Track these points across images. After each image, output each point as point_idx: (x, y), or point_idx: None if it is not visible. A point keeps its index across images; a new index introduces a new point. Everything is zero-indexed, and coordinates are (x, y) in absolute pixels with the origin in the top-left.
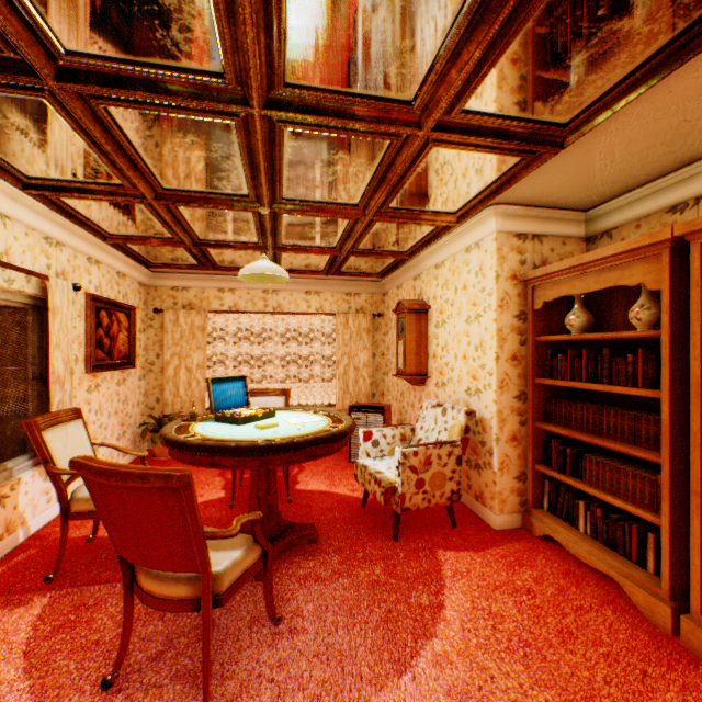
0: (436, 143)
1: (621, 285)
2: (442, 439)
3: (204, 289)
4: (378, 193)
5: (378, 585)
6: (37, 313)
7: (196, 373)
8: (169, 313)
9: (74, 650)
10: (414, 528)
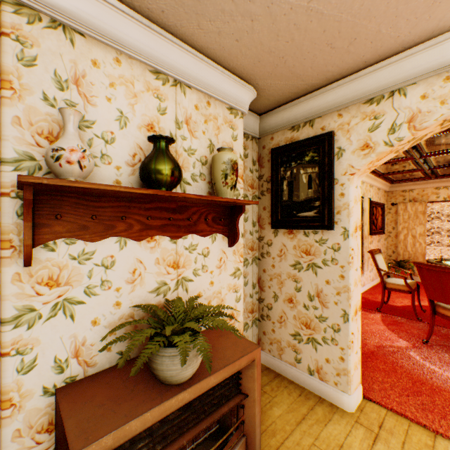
0: None
1: None
2: None
3: (423, 189)
4: None
5: None
6: None
7: (418, 238)
8: (399, 205)
9: (401, 330)
10: None
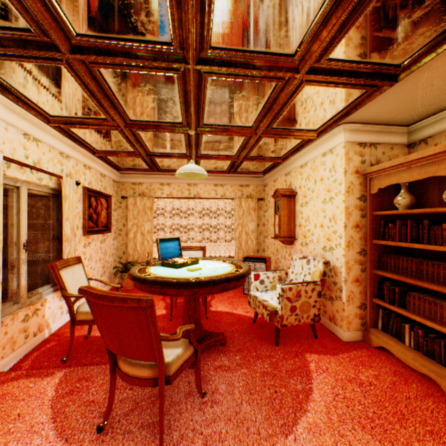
0: (307, 82)
1: (436, 176)
2: (307, 280)
3: (151, 183)
4: (266, 118)
5: (267, 374)
6: (55, 198)
7: (147, 236)
8: (130, 198)
9: (79, 406)
10: (288, 338)
